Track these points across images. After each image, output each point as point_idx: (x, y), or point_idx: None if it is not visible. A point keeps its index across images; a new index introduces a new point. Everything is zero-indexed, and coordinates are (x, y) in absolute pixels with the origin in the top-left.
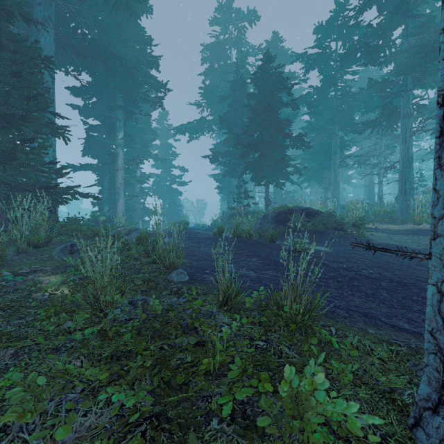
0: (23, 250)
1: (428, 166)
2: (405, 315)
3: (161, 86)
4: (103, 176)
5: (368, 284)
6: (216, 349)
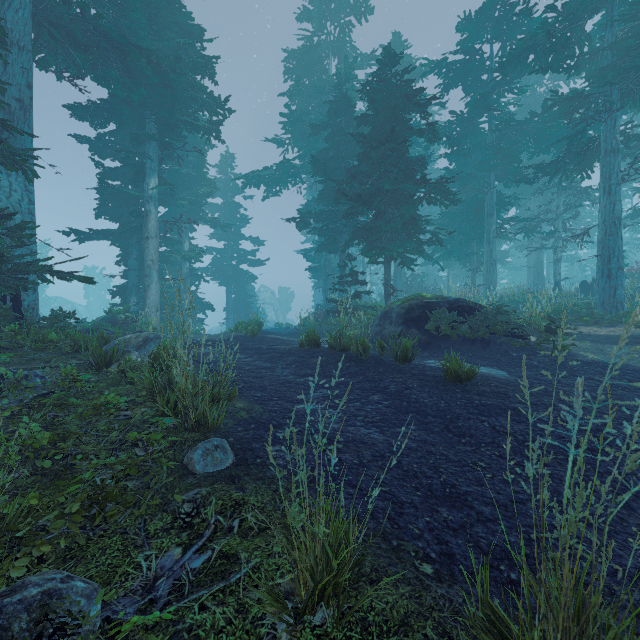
0: None
1: None
2: None
3: (217, 104)
4: (129, 249)
5: None
6: None
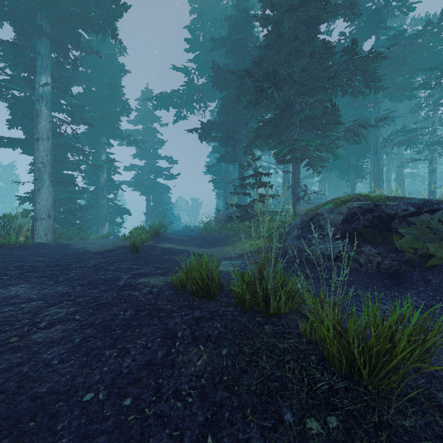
0: None
1: None
2: None
3: None
4: None
5: None
6: None
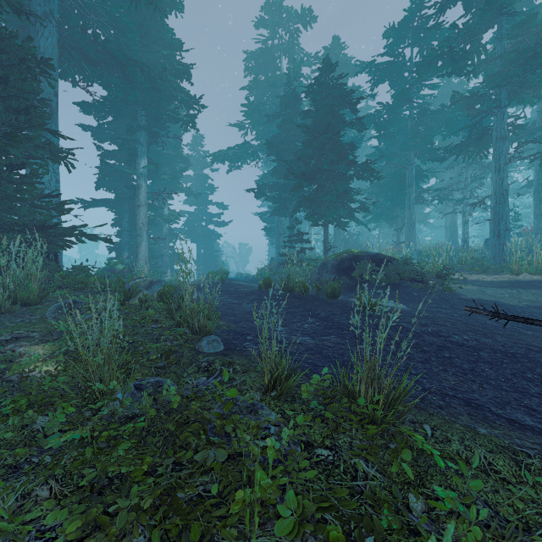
0: (7, 309)
1: (522, 202)
2: (521, 401)
3: (193, 101)
4: (122, 214)
5: (464, 355)
6: (254, 496)
